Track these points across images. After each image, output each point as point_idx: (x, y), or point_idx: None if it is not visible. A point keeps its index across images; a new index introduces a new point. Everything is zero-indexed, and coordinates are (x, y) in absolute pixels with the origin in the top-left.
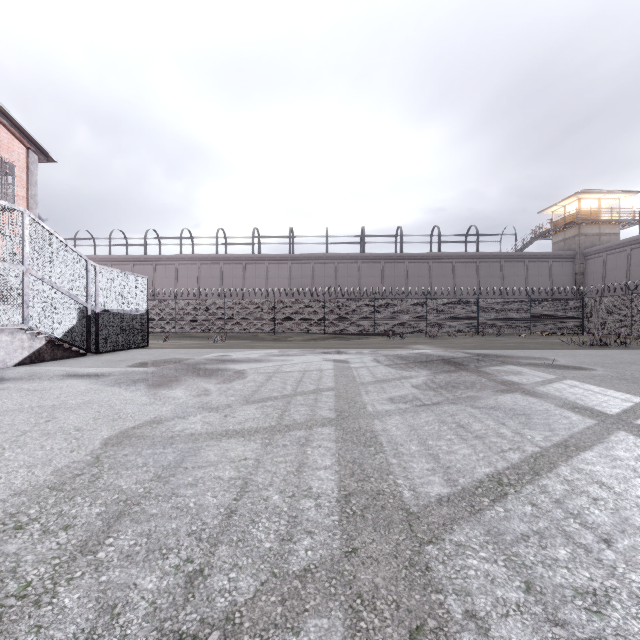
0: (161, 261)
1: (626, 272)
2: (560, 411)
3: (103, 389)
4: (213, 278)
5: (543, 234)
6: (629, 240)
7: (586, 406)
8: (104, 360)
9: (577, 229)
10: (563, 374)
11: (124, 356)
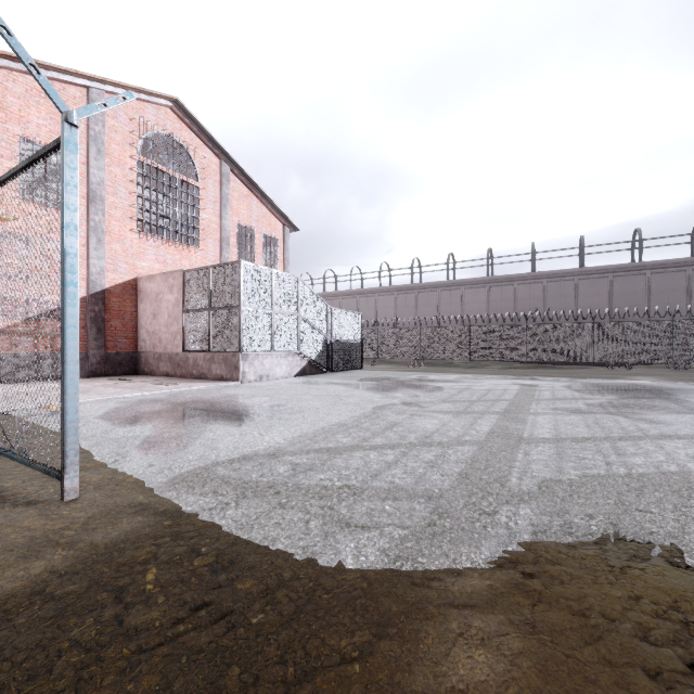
0: (363, 294)
1: None
2: None
3: (354, 390)
4: (408, 307)
5: None
6: None
7: None
8: (340, 376)
9: None
10: None
11: (351, 374)
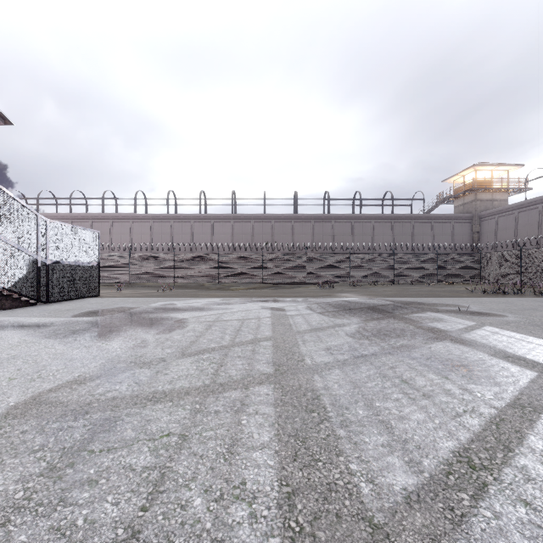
0: (117, 219)
1: (514, 231)
2: (495, 361)
3: (37, 341)
4: (164, 234)
5: (446, 199)
6: (517, 205)
7: (517, 355)
8: (52, 309)
9: (474, 195)
10: (480, 320)
11: (73, 305)
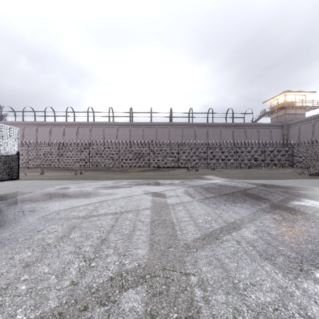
0: (54, 125)
1: (312, 133)
2: None
3: None
4: (85, 135)
5: (266, 114)
6: (313, 116)
7: None
8: None
9: (284, 111)
10: None
11: None
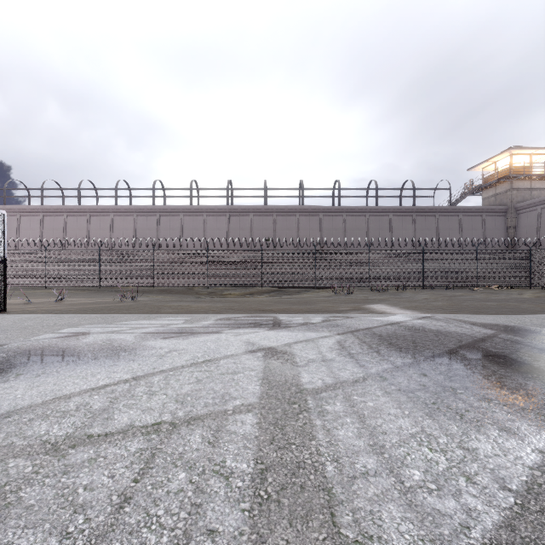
0: (96, 212)
1: None
2: None
3: None
4: (150, 230)
5: (475, 189)
6: None
7: None
8: None
9: (509, 184)
10: None
11: None
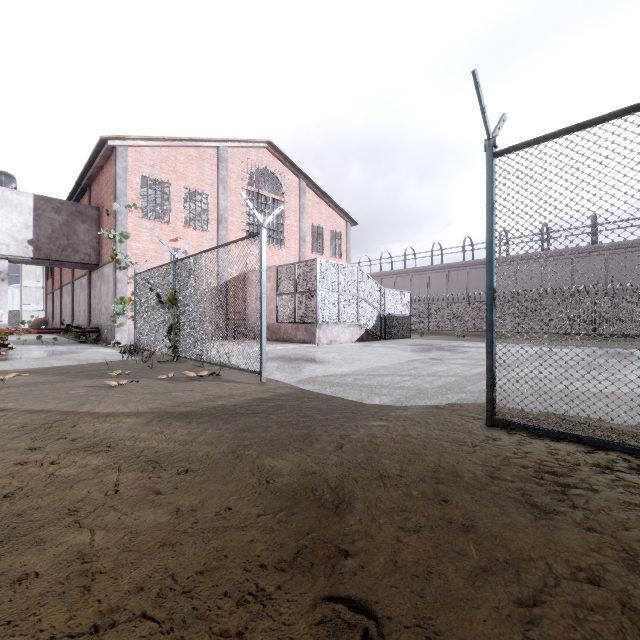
0: (416, 272)
1: None
2: None
3: (398, 351)
4: (460, 283)
5: None
6: None
7: None
8: (390, 342)
9: None
10: None
11: (399, 341)
